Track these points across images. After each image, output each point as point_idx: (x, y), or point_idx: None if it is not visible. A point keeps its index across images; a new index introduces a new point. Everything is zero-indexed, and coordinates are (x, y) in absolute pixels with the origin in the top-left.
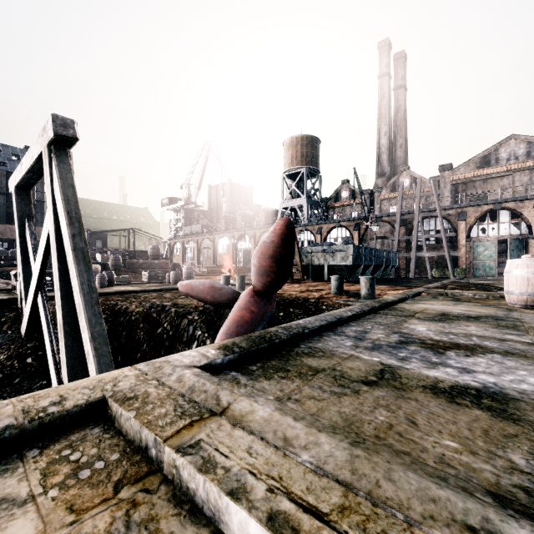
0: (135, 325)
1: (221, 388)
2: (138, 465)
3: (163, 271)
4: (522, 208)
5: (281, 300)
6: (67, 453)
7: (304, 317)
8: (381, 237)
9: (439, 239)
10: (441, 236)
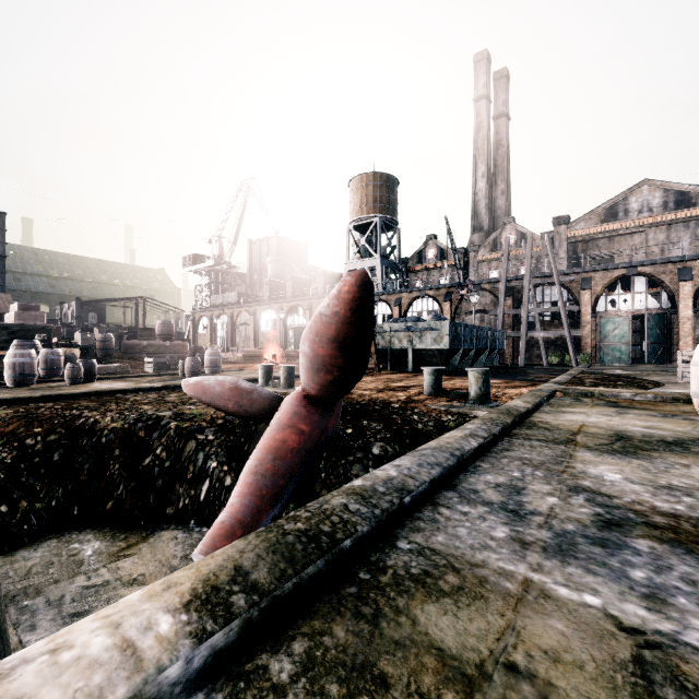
0: (106, 453)
1: None
2: None
3: (176, 358)
4: (663, 273)
5: (348, 405)
6: None
7: (387, 436)
8: (480, 311)
9: (555, 313)
10: (560, 310)
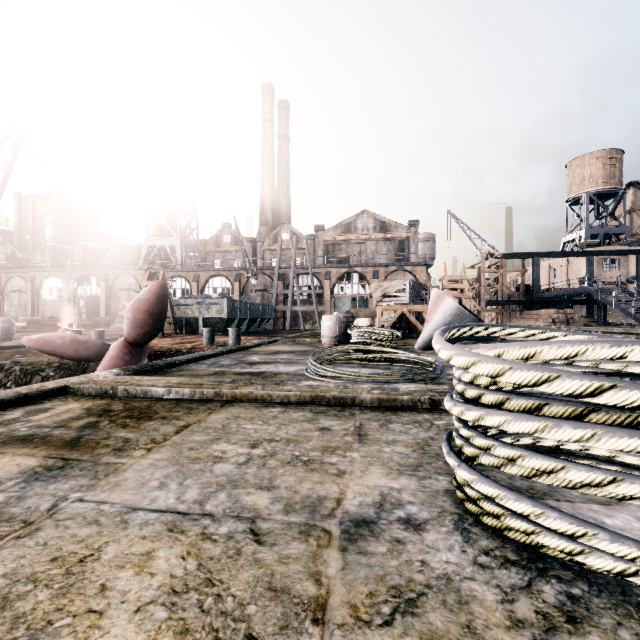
0: None
1: (133, 376)
2: (105, 396)
3: None
4: (366, 273)
5: (152, 352)
6: (65, 399)
7: None
8: (262, 290)
9: (311, 294)
10: (312, 292)
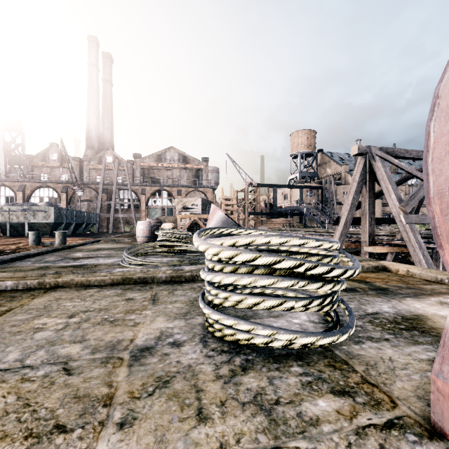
0: None
1: None
2: None
3: None
4: (173, 191)
5: None
6: None
7: None
8: (88, 200)
9: (130, 205)
10: (131, 203)
